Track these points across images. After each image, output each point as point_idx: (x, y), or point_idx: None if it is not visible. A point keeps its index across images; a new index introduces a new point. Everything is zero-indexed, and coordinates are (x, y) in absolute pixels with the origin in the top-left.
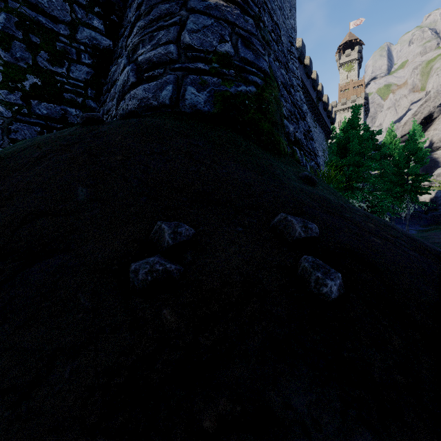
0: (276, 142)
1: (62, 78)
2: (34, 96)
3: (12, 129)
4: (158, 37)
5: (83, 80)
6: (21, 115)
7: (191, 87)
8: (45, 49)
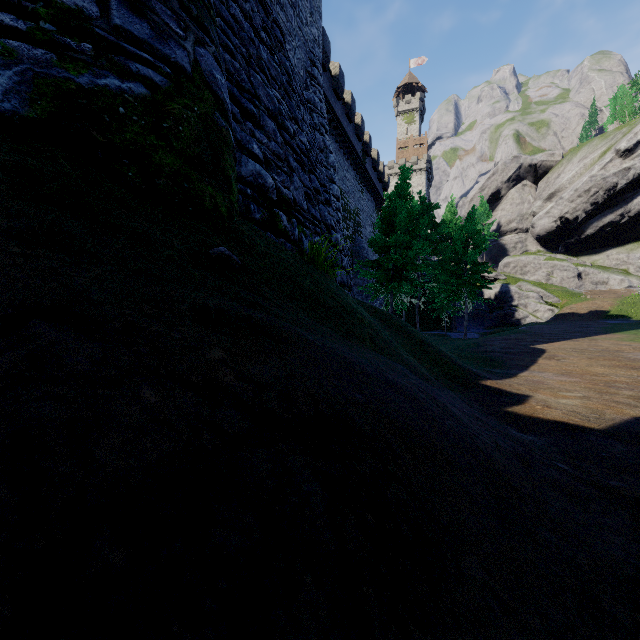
0: (195, 192)
1: None
2: None
3: None
4: None
5: None
6: None
7: None
8: None
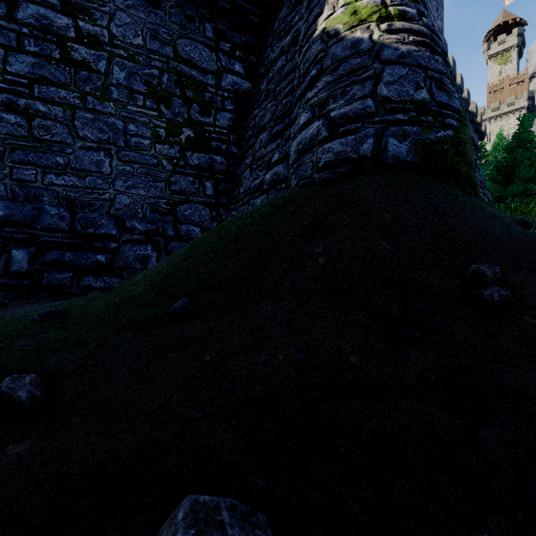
0: (473, 184)
1: (209, 127)
2: (188, 148)
3: (172, 181)
4: (352, 92)
5: (227, 127)
6: (178, 167)
7: (392, 138)
8: (197, 101)
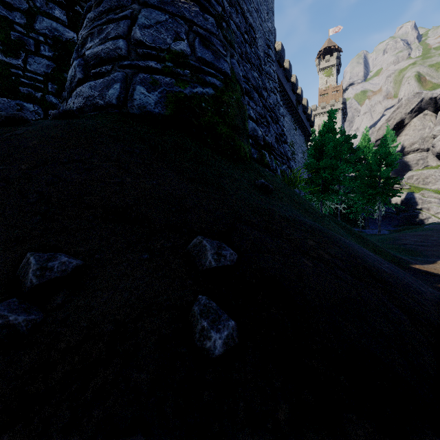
0: (236, 147)
1: (17, 70)
2: None
3: None
4: (107, 31)
5: (43, 74)
6: None
7: (140, 86)
8: None
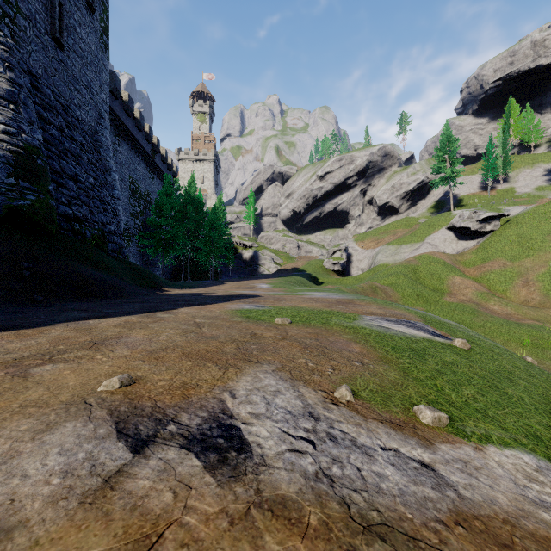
0: (46, 228)
1: None
2: None
3: None
4: None
5: None
6: None
7: None
8: None
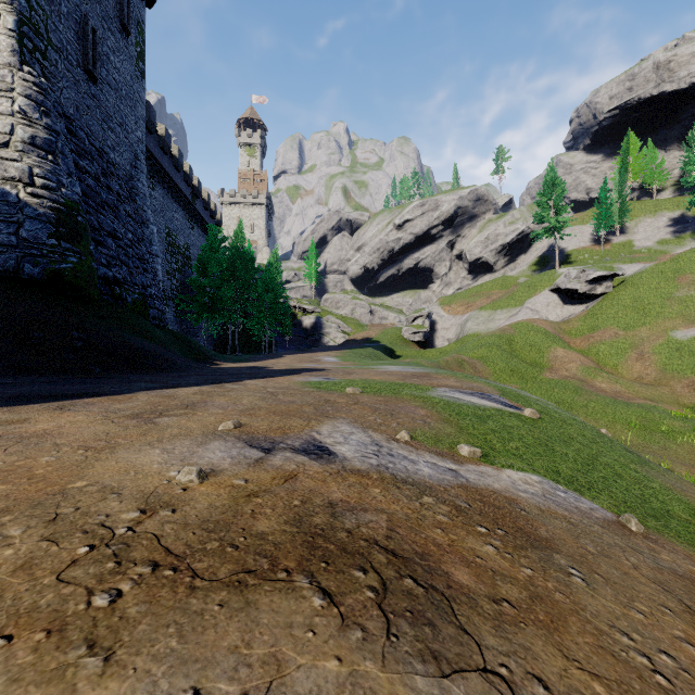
0: (88, 294)
1: None
2: None
3: None
4: (1, 227)
5: None
6: None
7: (29, 264)
8: None
